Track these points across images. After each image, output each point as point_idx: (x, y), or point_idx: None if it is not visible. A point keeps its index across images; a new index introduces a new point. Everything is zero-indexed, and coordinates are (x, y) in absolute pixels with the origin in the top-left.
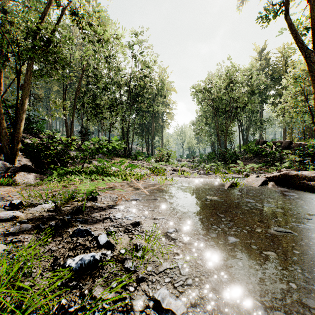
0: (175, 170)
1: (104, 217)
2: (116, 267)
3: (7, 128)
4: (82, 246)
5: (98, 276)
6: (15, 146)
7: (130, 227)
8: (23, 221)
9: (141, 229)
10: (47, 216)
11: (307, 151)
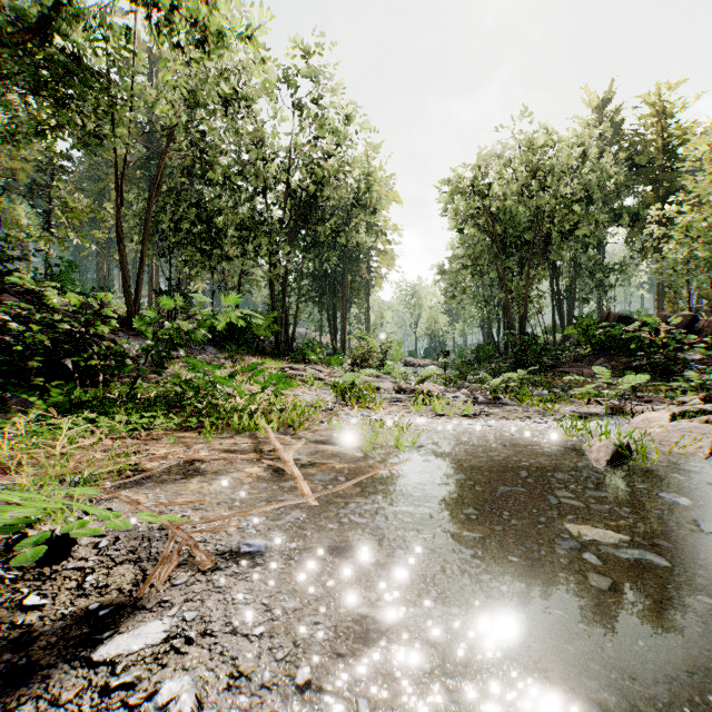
0: (405, 389)
1: None
2: None
3: None
4: None
5: None
6: None
7: None
8: None
9: None
10: None
11: None
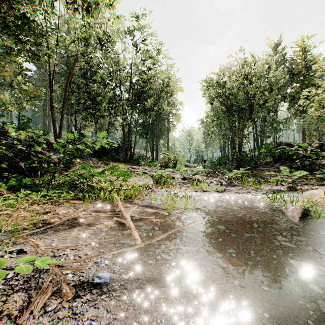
0: (186, 178)
1: None
2: None
3: None
4: None
5: None
6: None
7: None
8: None
9: None
10: None
11: None
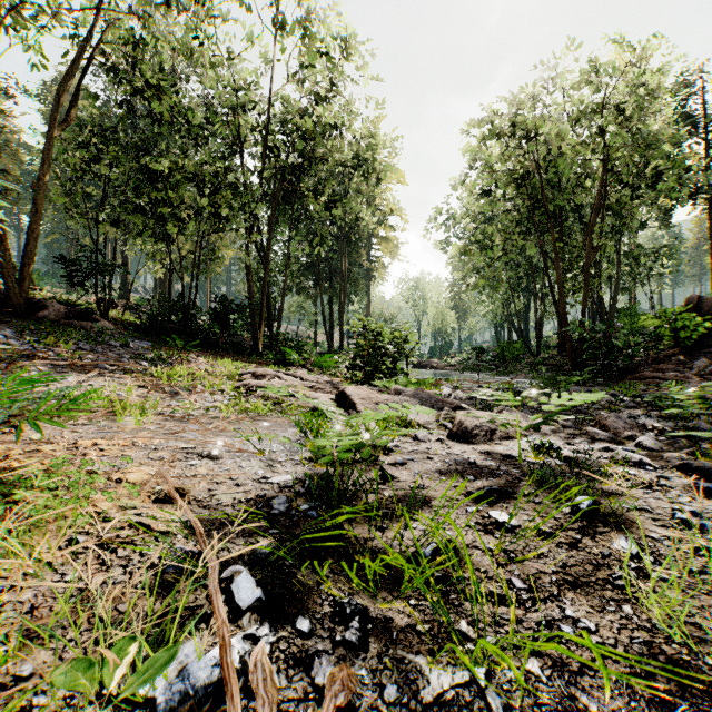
0: (473, 431)
1: None
2: None
3: None
4: None
5: None
6: None
7: None
8: None
9: None
10: None
11: None
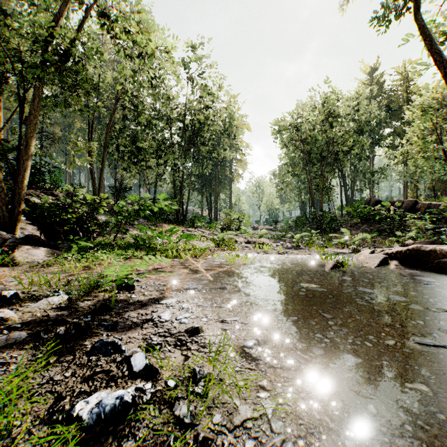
0: (251, 242)
1: (143, 319)
2: (160, 414)
3: (4, 181)
4: (105, 373)
5: (127, 435)
6: (16, 207)
7: (184, 336)
8: (15, 326)
9: (202, 339)
10: (55, 317)
11: (443, 214)
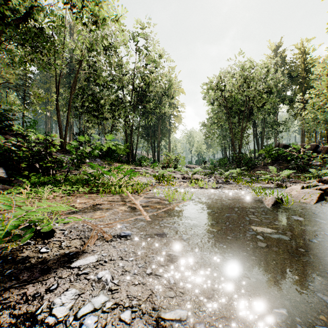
0: (186, 177)
1: (19, 314)
2: None
3: None
4: None
5: None
6: None
7: None
8: None
9: None
10: None
11: None
